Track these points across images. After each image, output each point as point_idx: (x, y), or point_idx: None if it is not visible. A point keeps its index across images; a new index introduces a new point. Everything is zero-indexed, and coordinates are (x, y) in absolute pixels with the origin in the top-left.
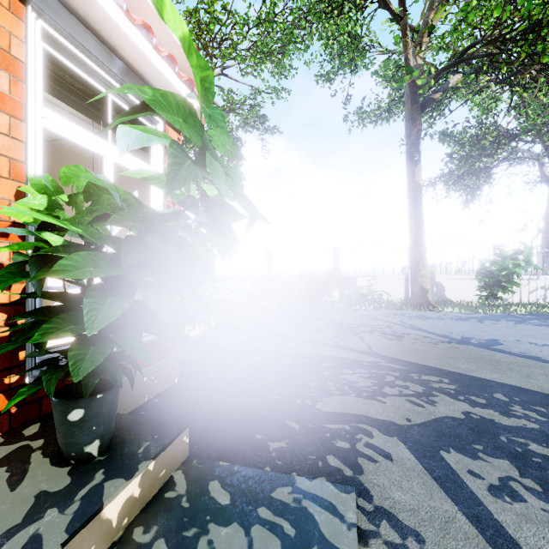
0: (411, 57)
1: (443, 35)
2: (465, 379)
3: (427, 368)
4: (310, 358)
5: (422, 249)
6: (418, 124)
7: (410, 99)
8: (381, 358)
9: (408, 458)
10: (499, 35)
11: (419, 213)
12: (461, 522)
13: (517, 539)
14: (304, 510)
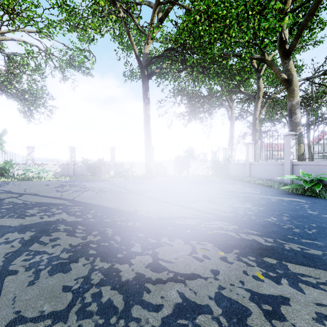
0: (136, 48)
1: (177, 40)
2: (93, 206)
3: (85, 203)
4: (27, 204)
5: (149, 148)
6: (145, 84)
7: (140, 70)
8: (71, 201)
9: None
10: (173, 47)
11: (148, 129)
12: None
13: None
14: None
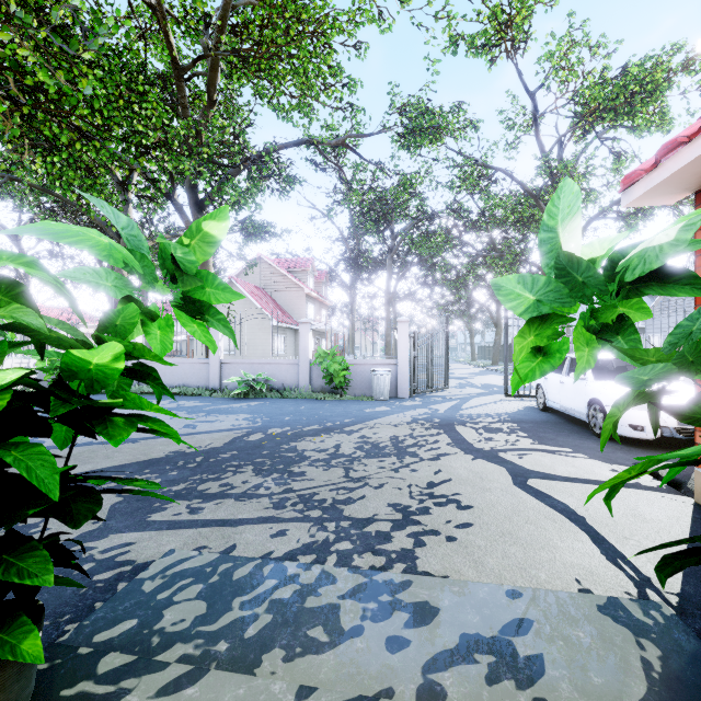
0: None
1: None
2: None
3: None
4: None
5: None
6: None
7: None
8: None
9: (141, 535)
10: None
11: None
12: (204, 530)
13: (222, 518)
14: (176, 573)
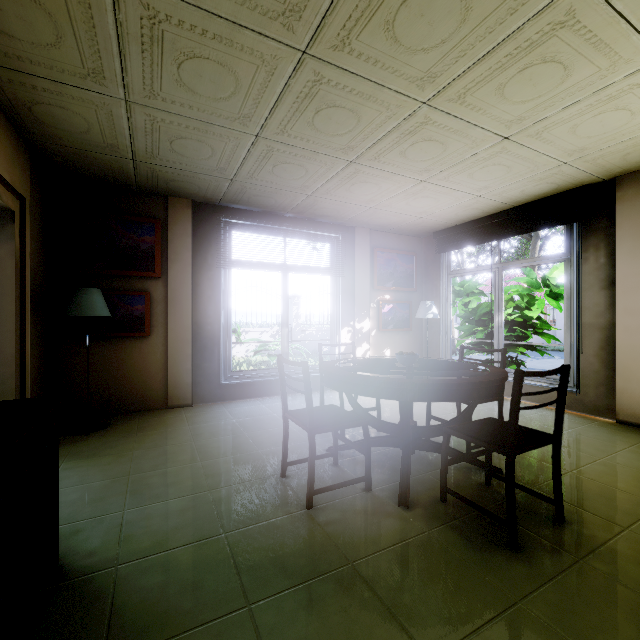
0: None
1: None
2: None
3: None
4: None
5: None
6: None
7: None
8: None
9: None
10: None
11: None
12: None
13: None
14: None
